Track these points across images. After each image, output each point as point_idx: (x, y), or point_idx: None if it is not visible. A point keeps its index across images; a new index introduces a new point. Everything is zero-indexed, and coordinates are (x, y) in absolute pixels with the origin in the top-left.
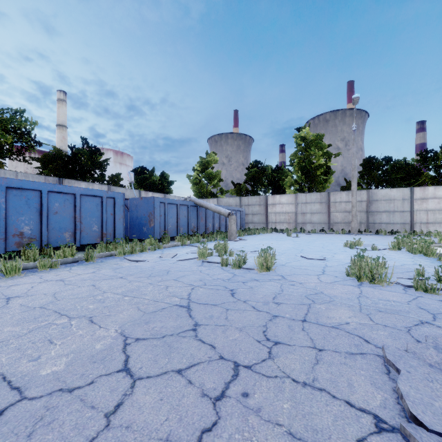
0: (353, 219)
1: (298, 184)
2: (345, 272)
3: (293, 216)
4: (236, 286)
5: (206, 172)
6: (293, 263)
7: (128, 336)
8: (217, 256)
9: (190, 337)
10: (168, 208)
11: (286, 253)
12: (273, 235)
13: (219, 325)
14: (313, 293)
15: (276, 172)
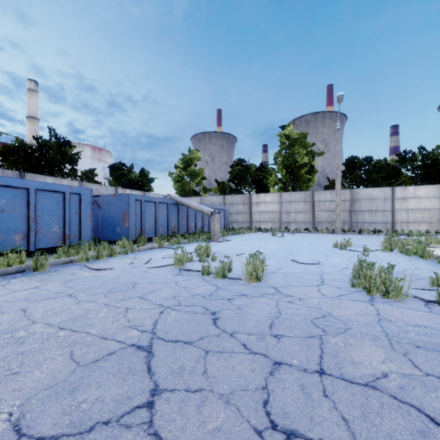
0: (337, 218)
1: (282, 182)
2: (350, 282)
3: (277, 215)
4: (220, 306)
5: (188, 169)
6: (285, 269)
7: (25, 433)
8: (198, 261)
9: (140, 428)
10: (145, 207)
11: (275, 256)
12: (257, 235)
13: (192, 391)
14: (319, 315)
15: (260, 170)
